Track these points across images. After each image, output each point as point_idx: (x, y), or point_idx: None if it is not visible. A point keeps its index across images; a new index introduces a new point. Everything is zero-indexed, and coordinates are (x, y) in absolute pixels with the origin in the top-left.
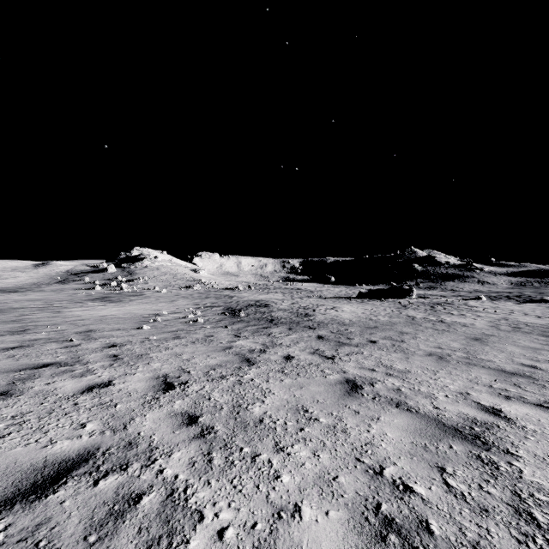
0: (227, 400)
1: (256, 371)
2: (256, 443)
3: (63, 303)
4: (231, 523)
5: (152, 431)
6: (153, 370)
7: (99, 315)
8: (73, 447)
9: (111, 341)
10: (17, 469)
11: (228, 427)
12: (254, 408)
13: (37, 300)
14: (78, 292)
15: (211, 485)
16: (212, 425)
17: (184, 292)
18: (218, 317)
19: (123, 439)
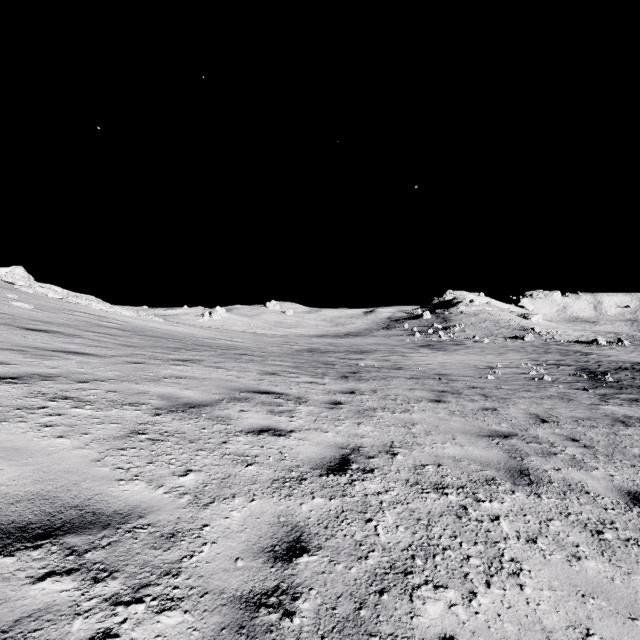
0: (603, 439)
1: (635, 431)
2: (634, 462)
3: (400, 348)
4: (617, 475)
5: (546, 437)
6: (523, 409)
7: (438, 361)
8: (502, 429)
9: (470, 384)
10: (484, 428)
11: (607, 450)
12: (632, 449)
13: (380, 344)
14: (402, 339)
15: (600, 463)
16: (592, 446)
17: (511, 343)
18: (570, 378)
19: (528, 434)
